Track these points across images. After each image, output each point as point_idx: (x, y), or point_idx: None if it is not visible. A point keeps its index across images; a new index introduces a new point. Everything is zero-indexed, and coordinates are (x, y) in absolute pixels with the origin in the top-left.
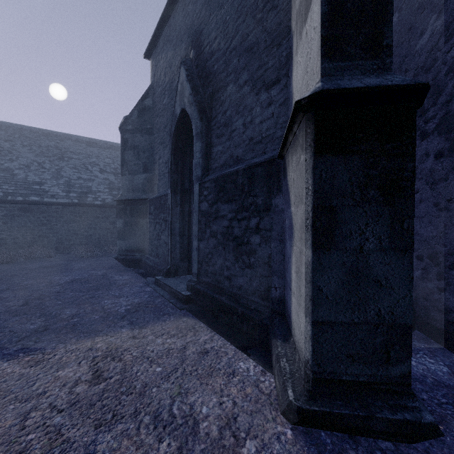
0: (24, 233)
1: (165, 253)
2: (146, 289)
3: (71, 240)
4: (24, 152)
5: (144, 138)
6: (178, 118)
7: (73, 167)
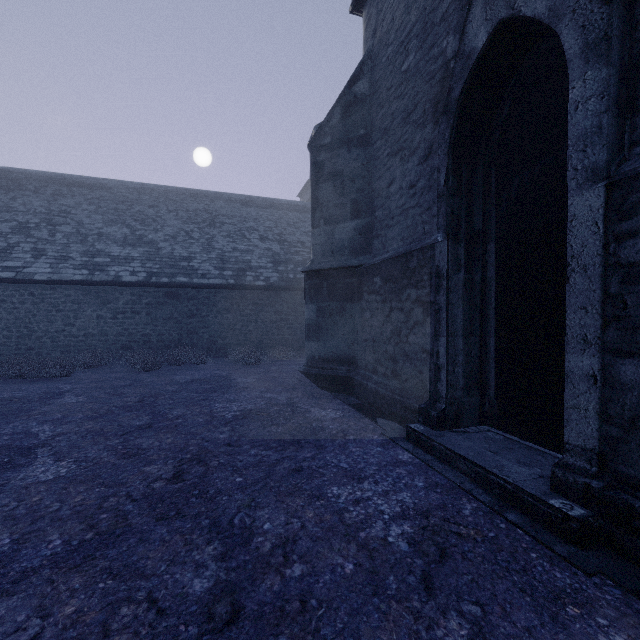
0: (170, 328)
1: (425, 373)
2: (400, 456)
3: (225, 337)
4: (170, 219)
5: (353, 155)
6: (477, 58)
7: (226, 235)
